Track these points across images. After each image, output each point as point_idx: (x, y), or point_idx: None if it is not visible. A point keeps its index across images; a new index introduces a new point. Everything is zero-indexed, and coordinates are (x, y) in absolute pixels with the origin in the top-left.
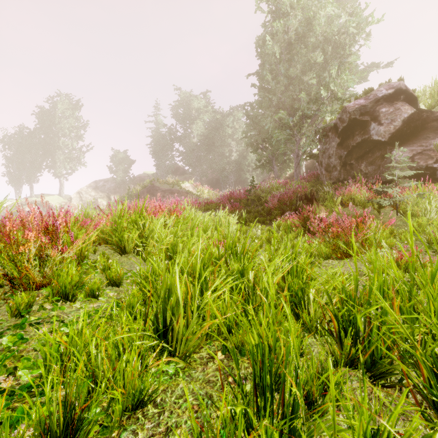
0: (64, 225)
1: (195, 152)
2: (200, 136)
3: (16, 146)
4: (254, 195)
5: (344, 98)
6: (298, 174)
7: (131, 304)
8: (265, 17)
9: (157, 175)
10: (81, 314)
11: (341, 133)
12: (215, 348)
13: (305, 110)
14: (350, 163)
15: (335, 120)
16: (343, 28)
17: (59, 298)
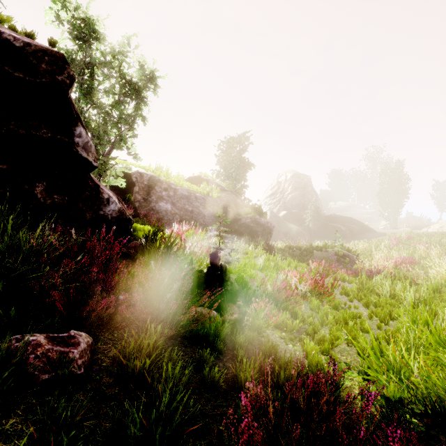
0: None
1: None
2: None
3: None
4: None
5: None
6: None
7: None
8: None
9: None
10: None
11: None
12: None
13: None
14: None
15: None
16: None
17: None
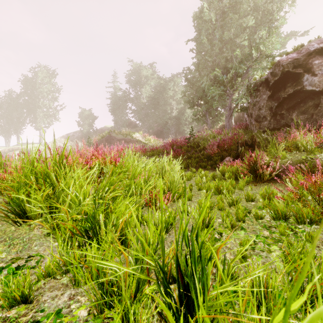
0: None
1: (144, 110)
2: (148, 97)
3: (6, 105)
4: (193, 142)
5: (275, 55)
6: (230, 124)
7: None
8: None
9: (114, 128)
10: None
11: (272, 86)
12: None
13: (237, 69)
14: (280, 113)
15: (267, 75)
16: None
17: None
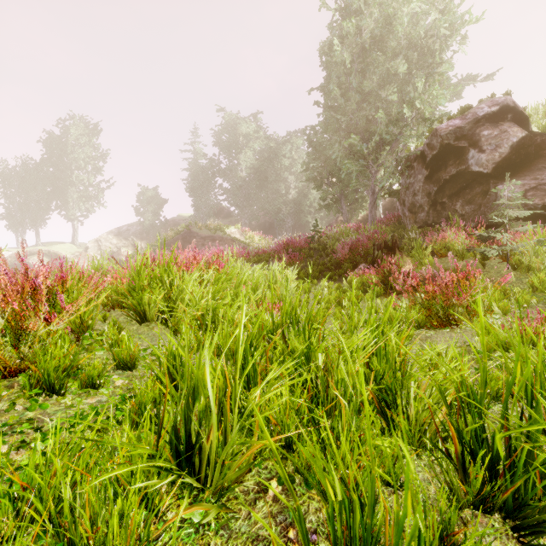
0: (58, 283)
1: (243, 190)
2: (250, 169)
3: (18, 181)
4: (318, 243)
5: (434, 118)
6: (373, 216)
7: (142, 402)
8: (332, 16)
9: (195, 218)
10: (68, 417)
11: (429, 163)
12: (268, 473)
13: (383, 134)
14: (441, 202)
15: (422, 147)
16: (431, 30)
17: (40, 391)
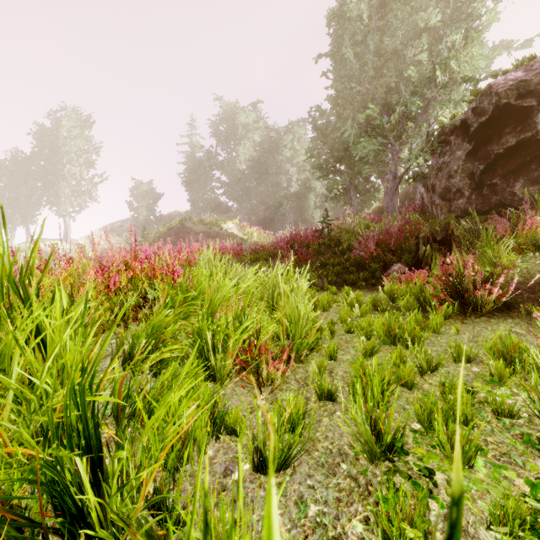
0: None
1: (242, 183)
2: (249, 161)
3: (8, 175)
4: (328, 237)
5: (479, 77)
6: (395, 205)
7: None
8: None
9: (191, 213)
10: None
11: (474, 134)
12: None
13: (408, 105)
14: (490, 184)
15: (464, 114)
16: None
17: None
